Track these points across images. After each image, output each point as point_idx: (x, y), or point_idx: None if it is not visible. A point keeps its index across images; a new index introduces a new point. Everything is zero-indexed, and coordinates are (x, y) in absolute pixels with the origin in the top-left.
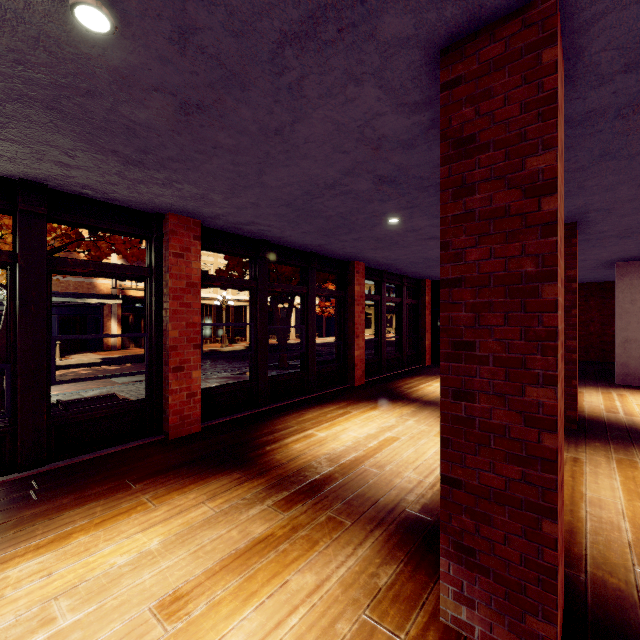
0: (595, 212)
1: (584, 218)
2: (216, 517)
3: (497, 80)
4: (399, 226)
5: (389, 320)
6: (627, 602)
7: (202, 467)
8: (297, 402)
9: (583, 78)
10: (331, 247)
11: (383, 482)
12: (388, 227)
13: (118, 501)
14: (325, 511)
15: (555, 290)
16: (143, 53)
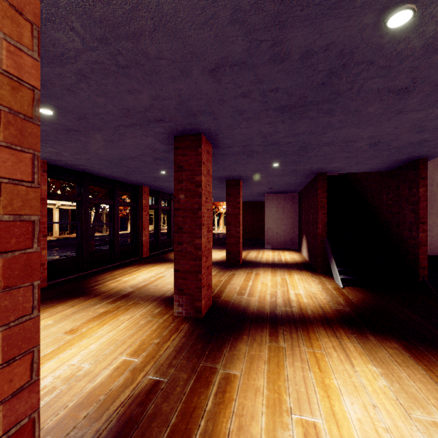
0: (244, 177)
1: (242, 178)
2: (78, 311)
3: (189, 152)
4: (166, 174)
5: (163, 219)
6: (228, 302)
7: (59, 298)
8: (108, 267)
9: (218, 147)
10: (129, 179)
11: (157, 290)
12: (161, 174)
13: None
14: (132, 301)
15: (201, 213)
16: (60, 117)
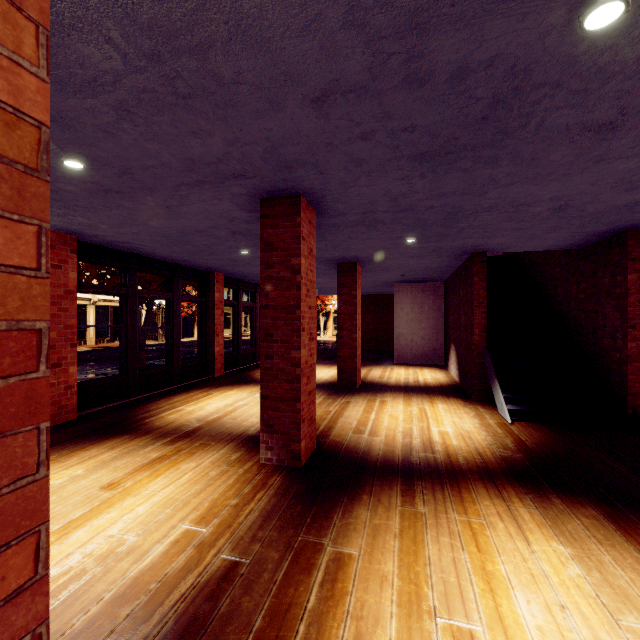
0: (364, 258)
1: (360, 261)
2: (121, 455)
3: (282, 222)
4: (249, 254)
5: (245, 321)
6: (340, 444)
7: (94, 437)
8: (165, 391)
9: (325, 215)
10: (195, 262)
11: (236, 425)
12: (241, 254)
13: None
14: (198, 441)
15: (301, 312)
16: (93, 173)
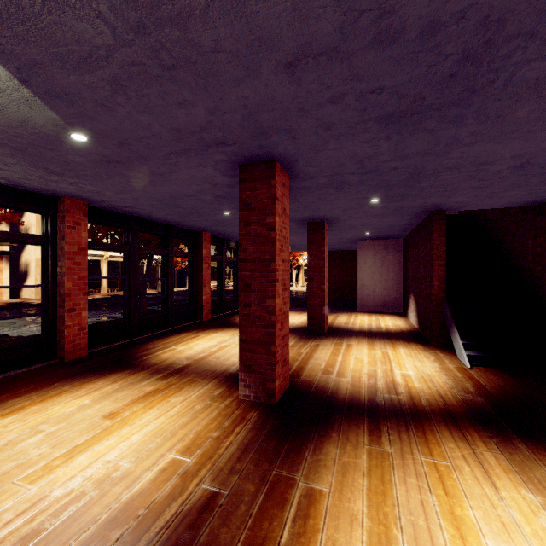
0: (331, 218)
1: (328, 220)
2: (121, 388)
3: (258, 185)
4: (231, 216)
5: (228, 274)
6: (310, 383)
7: (100, 371)
8: (160, 333)
9: (297, 178)
10: (186, 223)
11: (219, 364)
12: (224, 216)
13: (47, 392)
14: (187, 378)
15: (275, 265)
16: (96, 145)
